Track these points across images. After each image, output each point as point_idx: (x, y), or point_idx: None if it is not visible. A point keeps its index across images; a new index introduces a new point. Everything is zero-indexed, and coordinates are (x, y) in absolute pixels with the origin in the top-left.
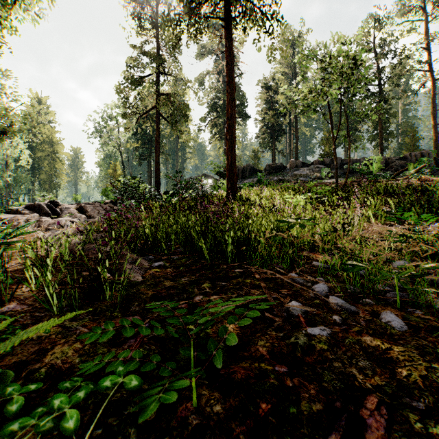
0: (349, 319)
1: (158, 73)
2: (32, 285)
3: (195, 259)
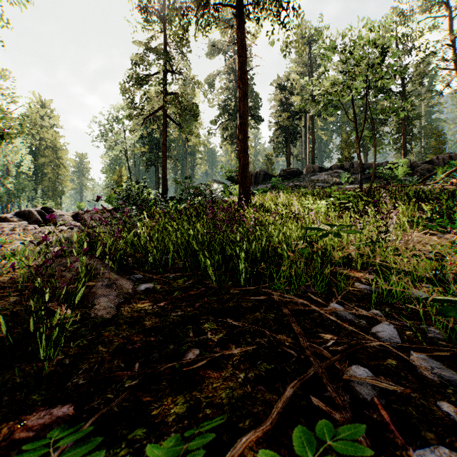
0: None
1: (165, 72)
2: None
3: (196, 279)
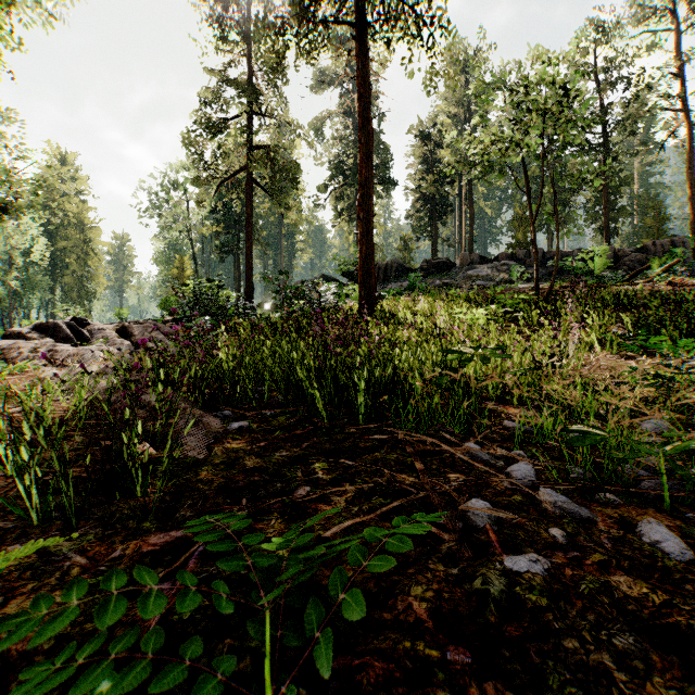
0: (580, 537)
1: (249, 114)
2: (8, 466)
3: (302, 416)
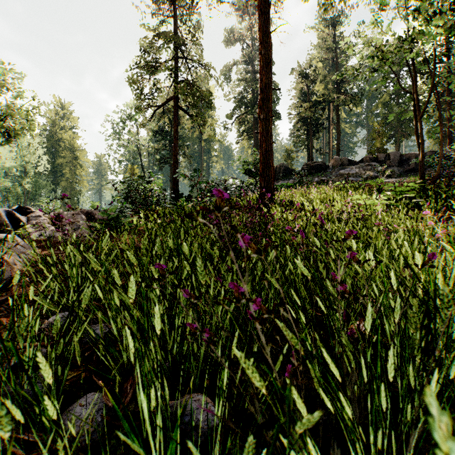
0: None
1: (176, 58)
2: None
3: None
